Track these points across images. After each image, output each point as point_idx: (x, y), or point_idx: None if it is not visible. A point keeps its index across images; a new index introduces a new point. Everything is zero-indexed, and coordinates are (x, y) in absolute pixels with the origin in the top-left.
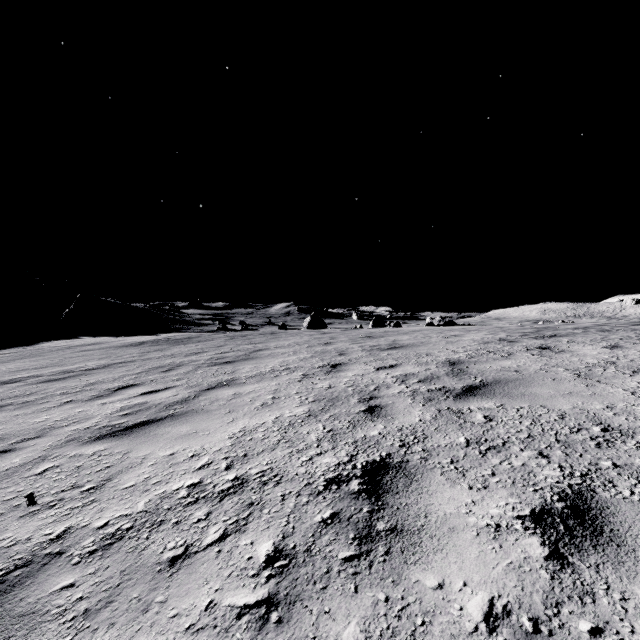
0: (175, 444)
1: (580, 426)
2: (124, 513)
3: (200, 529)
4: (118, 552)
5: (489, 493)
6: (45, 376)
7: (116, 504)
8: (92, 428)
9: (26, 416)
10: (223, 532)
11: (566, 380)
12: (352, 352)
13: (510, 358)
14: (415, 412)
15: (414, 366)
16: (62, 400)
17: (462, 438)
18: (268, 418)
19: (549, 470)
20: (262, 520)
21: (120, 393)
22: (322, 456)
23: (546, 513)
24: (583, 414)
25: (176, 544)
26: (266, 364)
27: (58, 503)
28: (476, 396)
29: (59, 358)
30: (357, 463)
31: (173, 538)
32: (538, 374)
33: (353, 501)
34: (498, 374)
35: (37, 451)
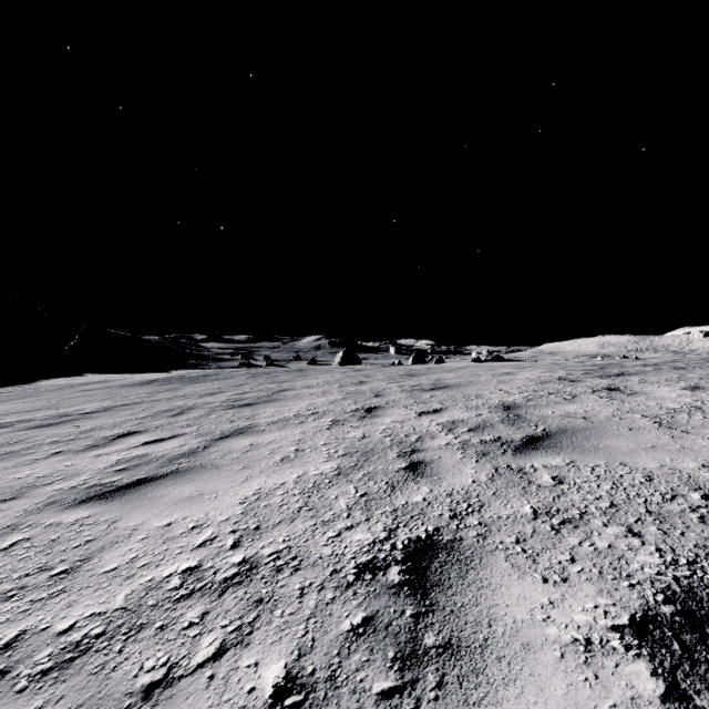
0: (174, 510)
1: (674, 492)
2: (97, 610)
3: (190, 639)
4: (79, 673)
5: (571, 589)
6: (37, 421)
7: (89, 596)
8: (79, 487)
9: (5, 471)
10: (220, 645)
11: (646, 430)
12: (390, 393)
13: (575, 401)
14: (467, 470)
15: (462, 411)
16: (51, 450)
17: (528, 507)
18: (289, 477)
19: (645, 555)
20: (272, 627)
21: (119, 442)
22: (353, 531)
23: (651, 622)
24: (675, 475)
25: (156, 662)
26: (290, 407)
27: (18, 593)
28: (539, 450)
29: (56, 399)
30: (397, 541)
31: (154, 652)
32: (611, 422)
33: (392, 599)
34: (563, 421)
35: (8, 518)
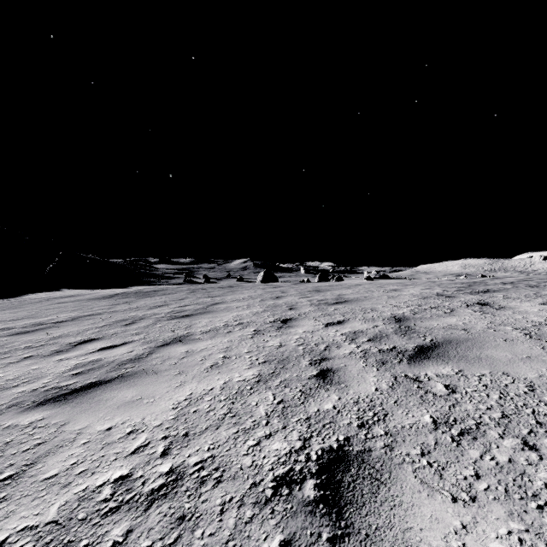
0: (116, 414)
1: None
2: (30, 524)
3: None
4: None
5: (481, 510)
6: (17, 328)
7: (26, 506)
8: (39, 390)
9: None
10: None
11: (519, 341)
12: (301, 306)
13: (454, 315)
14: (370, 378)
15: (361, 322)
16: (23, 355)
17: (427, 416)
18: (216, 383)
19: (545, 471)
20: None
21: (79, 348)
22: (271, 439)
23: None
24: None
25: None
26: (221, 318)
27: None
28: (430, 359)
29: (36, 310)
30: (311, 452)
31: None
32: (487, 333)
33: (309, 518)
34: (447, 333)
35: None
